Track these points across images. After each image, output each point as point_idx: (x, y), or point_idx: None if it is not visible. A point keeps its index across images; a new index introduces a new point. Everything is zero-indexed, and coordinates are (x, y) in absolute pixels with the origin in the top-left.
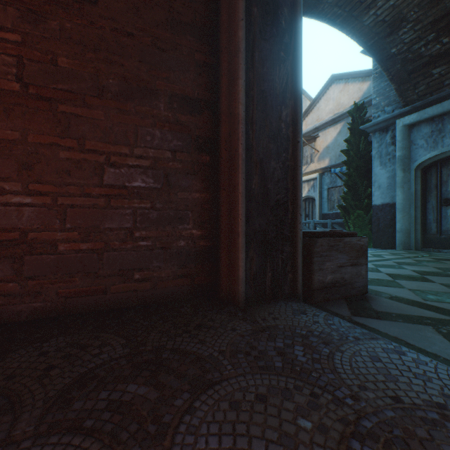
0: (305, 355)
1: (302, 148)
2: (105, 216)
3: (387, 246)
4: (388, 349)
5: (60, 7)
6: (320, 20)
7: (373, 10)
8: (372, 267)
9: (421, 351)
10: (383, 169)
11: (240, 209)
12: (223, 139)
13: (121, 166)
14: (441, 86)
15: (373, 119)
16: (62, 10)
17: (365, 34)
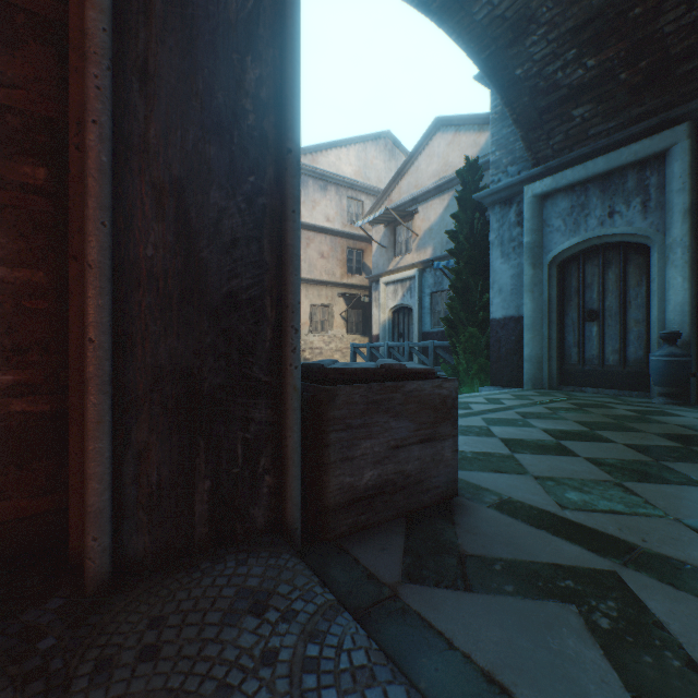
0: None
1: (394, 230)
2: None
3: (511, 383)
4: None
5: None
6: None
7: None
8: (481, 425)
9: None
10: (506, 264)
11: (92, 310)
12: (73, 118)
13: None
14: (585, 137)
15: (492, 184)
16: None
17: (476, 37)
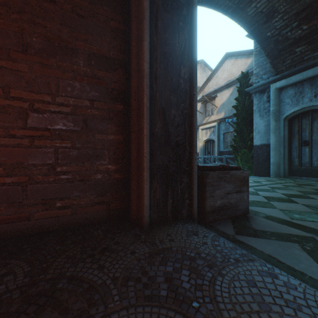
0: (190, 281)
1: (206, 105)
2: (29, 154)
3: (264, 174)
4: (263, 271)
5: None
6: (216, 9)
7: (254, 4)
8: (253, 191)
9: (290, 269)
10: (261, 120)
11: (145, 148)
12: (133, 91)
13: (44, 111)
14: (302, 60)
15: (254, 84)
16: None
17: (248, 21)
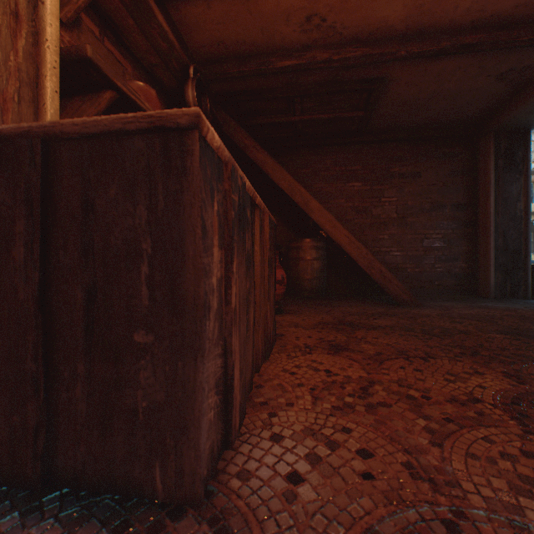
0: (522, 303)
1: None
2: (423, 259)
3: None
4: None
5: (408, 183)
6: None
7: None
8: None
9: None
10: None
11: (491, 254)
12: (480, 222)
13: (429, 238)
14: None
15: None
16: (408, 184)
17: None
